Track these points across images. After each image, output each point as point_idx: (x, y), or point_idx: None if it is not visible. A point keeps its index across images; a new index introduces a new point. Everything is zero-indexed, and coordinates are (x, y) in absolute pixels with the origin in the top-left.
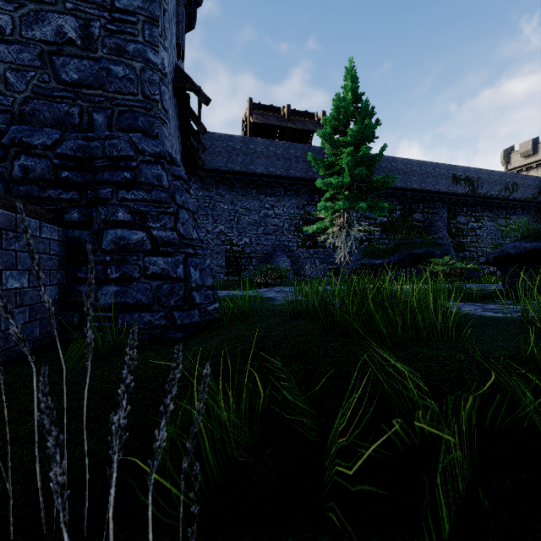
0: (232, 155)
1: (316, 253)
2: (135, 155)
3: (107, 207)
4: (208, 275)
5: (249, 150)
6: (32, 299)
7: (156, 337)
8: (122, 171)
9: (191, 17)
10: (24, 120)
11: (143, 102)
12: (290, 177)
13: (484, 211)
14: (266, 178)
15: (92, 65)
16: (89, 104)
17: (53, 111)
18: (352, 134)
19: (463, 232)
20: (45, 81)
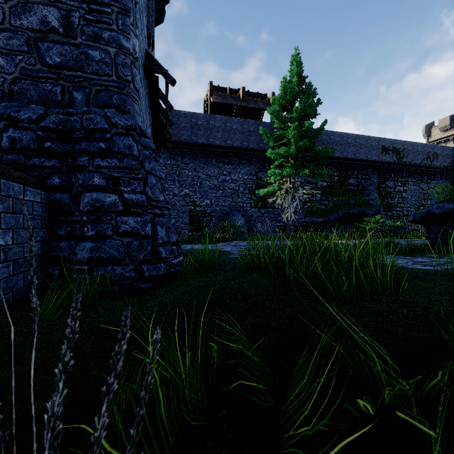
0: (195, 129)
1: (266, 212)
2: (109, 128)
3: (84, 173)
4: (173, 233)
5: (210, 125)
6: (16, 255)
7: (127, 288)
8: (98, 141)
9: (160, 12)
10: (13, 98)
11: (117, 82)
12: (244, 148)
13: (409, 177)
14: (224, 149)
15: (72, 50)
16: (69, 84)
17: (38, 90)
18: (297, 111)
19: (391, 194)
20: (31, 64)
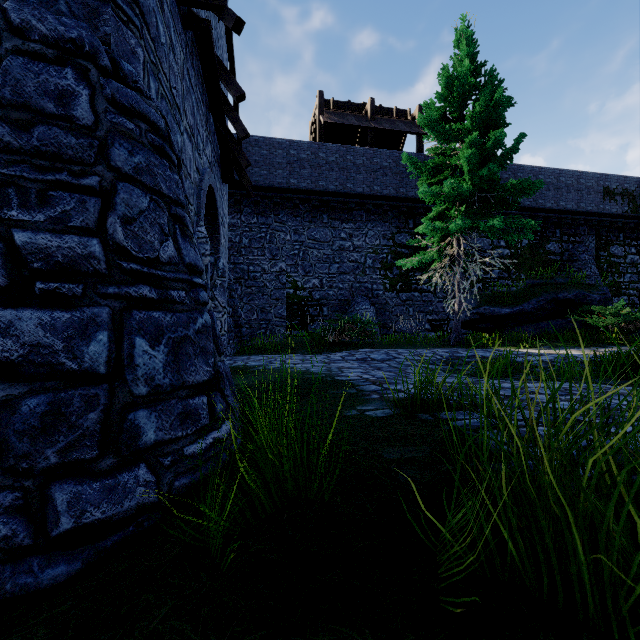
0: (295, 167)
1: (410, 298)
2: None
3: None
4: (200, 355)
5: (319, 159)
6: None
7: None
8: None
9: None
10: None
11: None
12: (374, 196)
13: None
14: (342, 198)
15: None
16: None
17: None
18: (473, 117)
19: (619, 267)
20: None
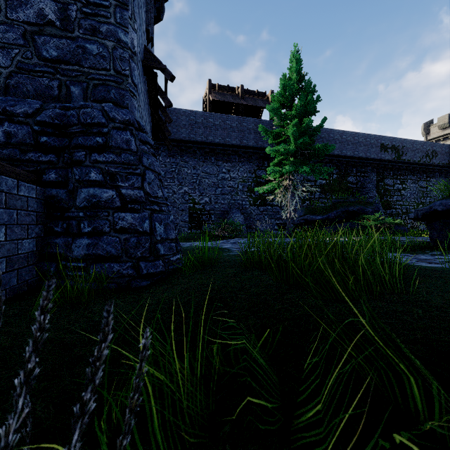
0: (194, 127)
1: (265, 210)
2: (106, 122)
3: (81, 168)
4: (171, 229)
5: (209, 123)
6: (9, 251)
7: (124, 285)
8: (95, 136)
9: (160, 10)
10: (9, 92)
11: (114, 77)
12: (243, 146)
13: (408, 175)
14: (223, 147)
15: (70, 44)
16: (67, 78)
17: (35, 84)
18: (296, 109)
19: (390, 192)
20: (27, 58)
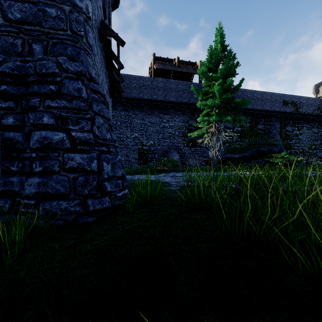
0: (142, 88)
1: (195, 150)
2: (60, 73)
3: (35, 113)
4: (119, 168)
5: (153, 85)
6: None
7: (71, 222)
8: (49, 84)
9: None
10: None
11: (71, 36)
12: (179, 103)
13: (304, 123)
14: (164, 103)
15: (32, 7)
16: (29, 37)
17: (1, 42)
18: (220, 72)
19: (290, 136)
20: None
